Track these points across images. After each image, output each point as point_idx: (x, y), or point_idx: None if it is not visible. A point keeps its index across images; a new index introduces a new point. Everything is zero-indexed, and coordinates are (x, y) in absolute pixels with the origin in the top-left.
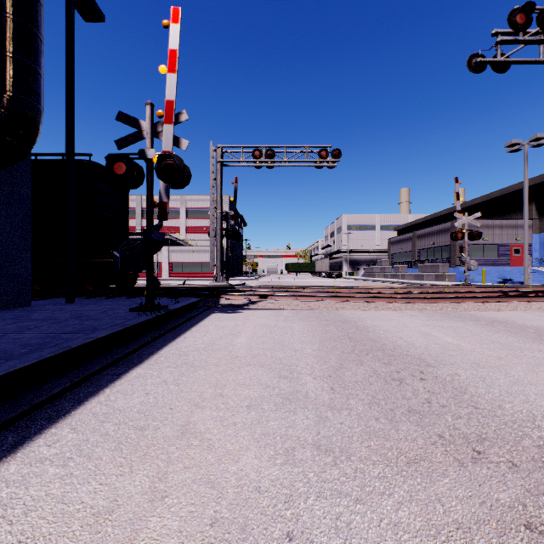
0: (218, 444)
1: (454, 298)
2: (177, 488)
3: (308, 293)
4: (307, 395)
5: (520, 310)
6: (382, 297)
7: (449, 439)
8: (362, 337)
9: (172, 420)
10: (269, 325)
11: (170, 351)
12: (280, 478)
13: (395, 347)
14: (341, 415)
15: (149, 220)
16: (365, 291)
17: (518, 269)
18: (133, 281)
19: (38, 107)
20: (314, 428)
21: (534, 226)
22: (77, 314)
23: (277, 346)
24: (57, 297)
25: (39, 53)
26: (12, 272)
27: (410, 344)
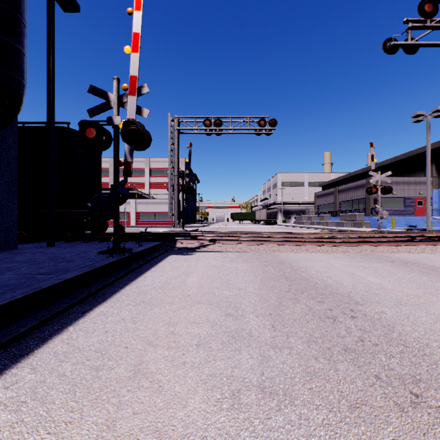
0: (168, 386)
1: (371, 242)
2: (124, 438)
3: (250, 238)
4: (250, 333)
5: (427, 252)
6: (311, 242)
7: (386, 380)
8: (297, 276)
9: (126, 359)
10: (217, 265)
11: (131, 290)
12: (227, 426)
13: (326, 286)
14: (282, 354)
15: (115, 177)
16: (297, 236)
17: (421, 217)
18: (104, 228)
19: (21, 81)
20: (258, 368)
21: (434, 182)
22: (54, 256)
23: (224, 285)
24: (41, 242)
25: (22, 35)
26: (0, 221)
27: (339, 283)
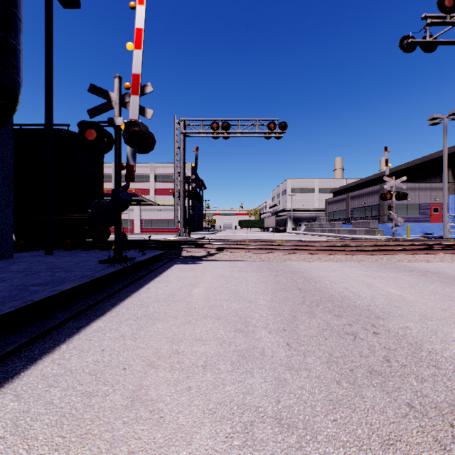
0: (170, 418)
1: (387, 251)
2: None
3: (259, 246)
4: (263, 352)
5: (447, 261)
6: (324, 250)
7: (420, 409)
8: (310, 287)
9: (123, 384)
10: (225, 275)
11: (132, 302)
12: None
13: (343, 298)
14: (300, 377)
15: (117, 181)
16: (308, 244)
17: (437, 225)
18: (106, 236)
19: (17, 79)
20: (274, 395)
21: (450, 188)
22: (52, 265)
23: (233, 297)
24: (39, 250)
25: (18, 30)
26: None
27: (356, 295)
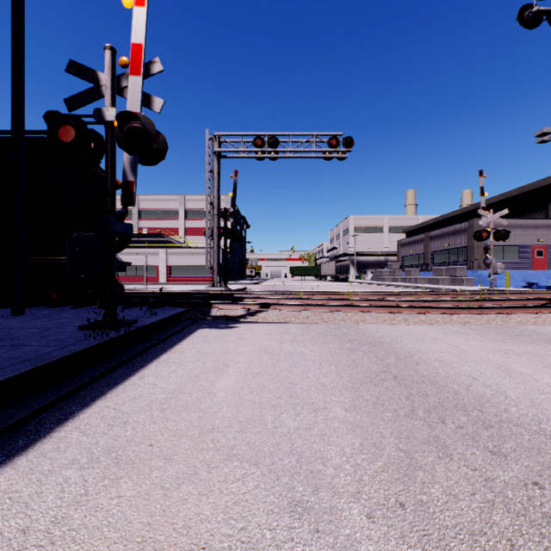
0: None
1: (500, 308)
2: None
3: (319, 301)
4: None
5: None
6: (411, 307)
7: None
8: (412, 374)
9: None
10: (271, 349)
11: (100, 411)
12: None
13: (479, 400)
14: None
15: (108, 205)
16: (383, 297)
17: (542, 272)
18: None
19: None
20: None
21: None
22: (3, 334)
23: (283, 397)
24: None
25: None
26: None
27: (499, 393)
